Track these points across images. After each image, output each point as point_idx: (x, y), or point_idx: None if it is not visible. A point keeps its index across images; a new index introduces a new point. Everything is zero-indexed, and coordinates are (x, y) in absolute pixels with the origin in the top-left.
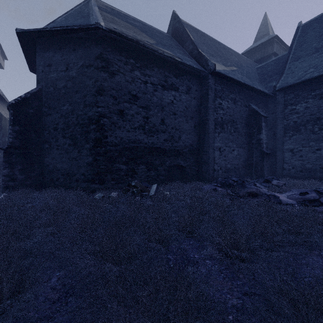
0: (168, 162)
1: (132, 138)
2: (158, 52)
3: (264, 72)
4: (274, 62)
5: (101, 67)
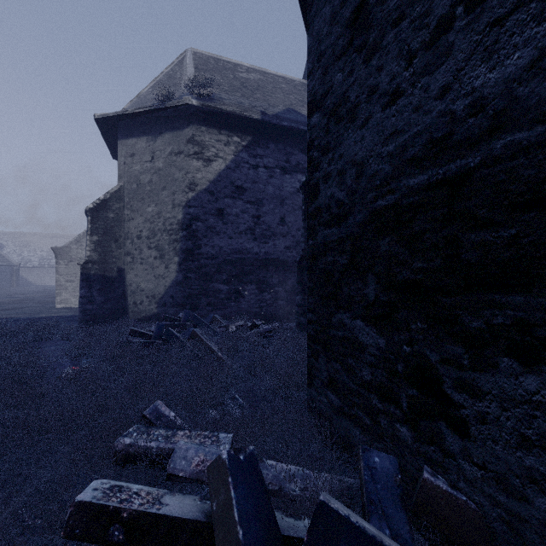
0: None
1: (420, 127)
2: None
3: None
4: None
5: None
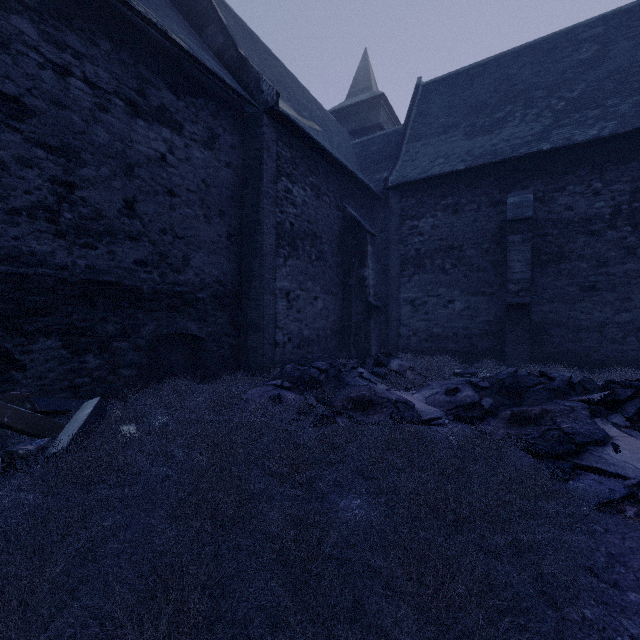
0: (151, 327)
1: (2, 245)
2: None
3: (366, 154)
4: (382, 139)
5: None
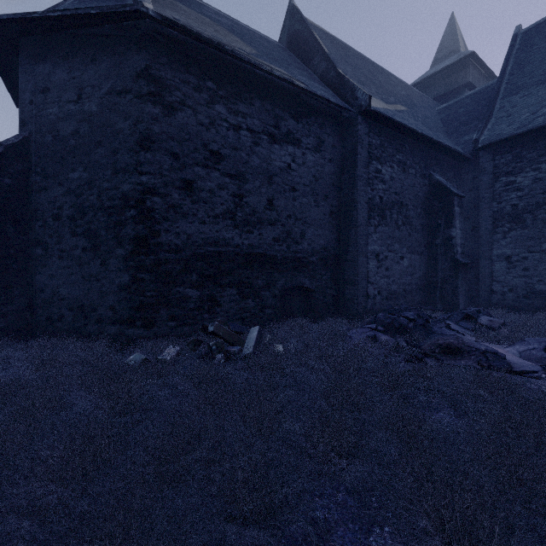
0: (282, 282)
1: (211, 236)
2: (262, 68)
3: (452, 117)
4: (471, 98)
5: (147, 94)
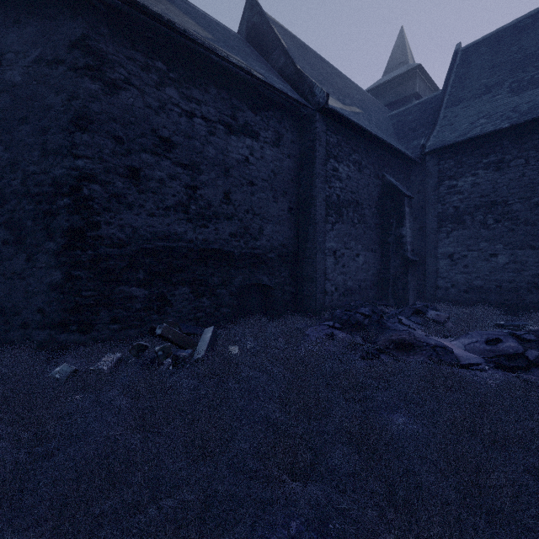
0: (239, 279)
1: (161, 230)
2: (217, 53)
3: (402, 123)
4: (419, 107)
5: (83, 67)
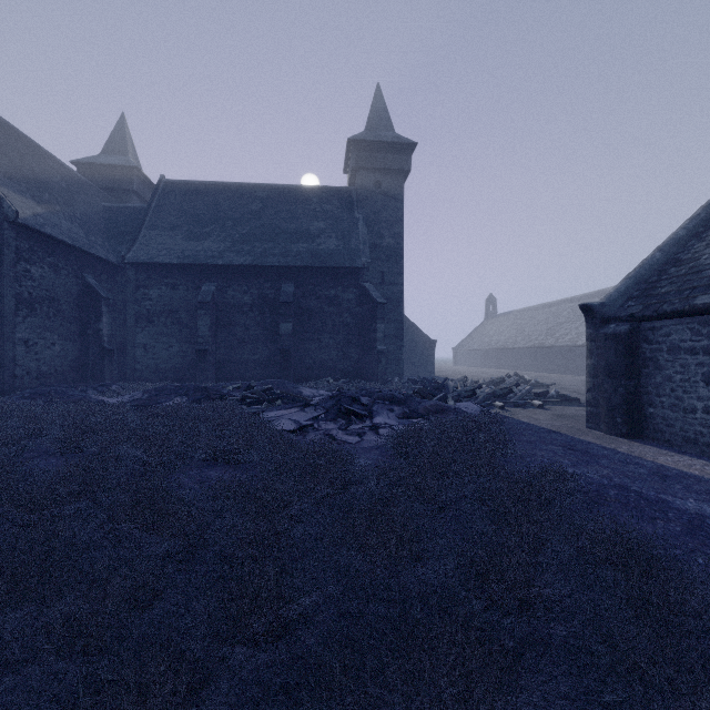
0: None
1: None
2: None
3: (114, 222)
4: (131, 212)
5: None
